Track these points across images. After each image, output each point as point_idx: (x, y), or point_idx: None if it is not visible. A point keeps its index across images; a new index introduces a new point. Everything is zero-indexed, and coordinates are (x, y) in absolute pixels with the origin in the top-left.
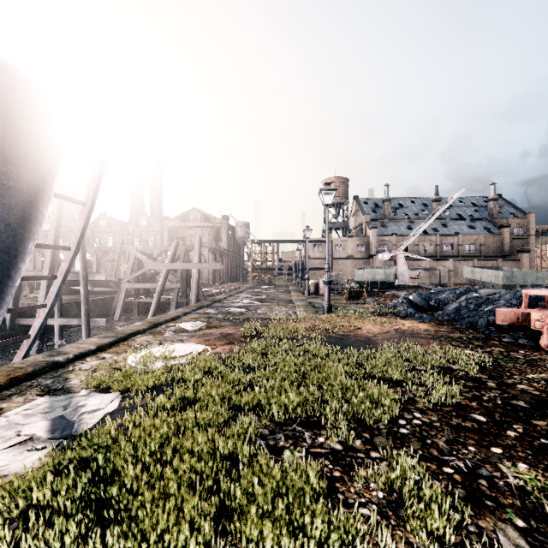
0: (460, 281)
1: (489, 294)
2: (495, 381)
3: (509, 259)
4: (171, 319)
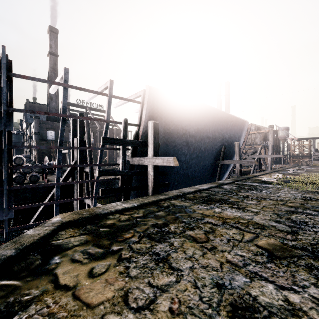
0: None
1: None
2: None
3: None
4: (269, 173)
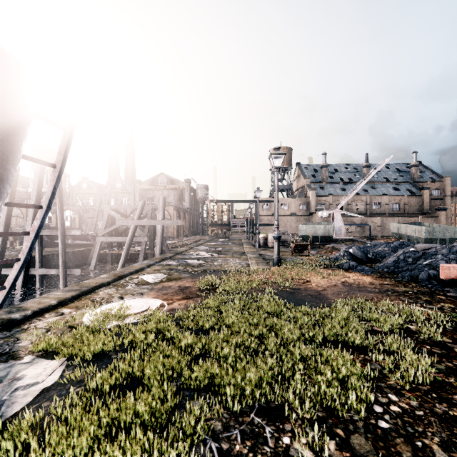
0: (387, 235)
1: (425, 248)
2: None
3: (428, 216)
4: (135, 271)
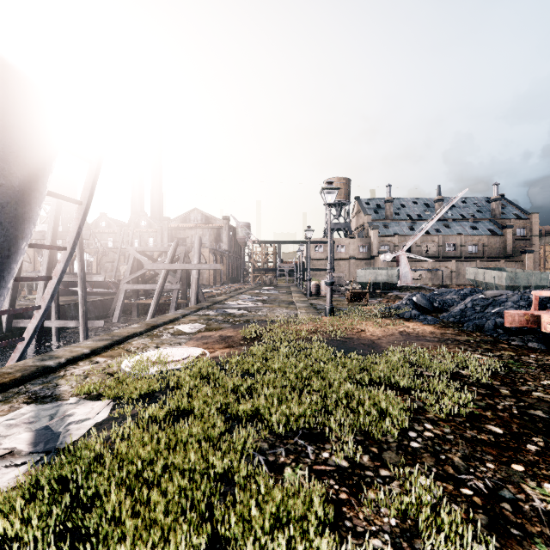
0: (462, 282)
1: (495, 295)
2: (508, 388)
3: (512, 260)
4: (170, 321)
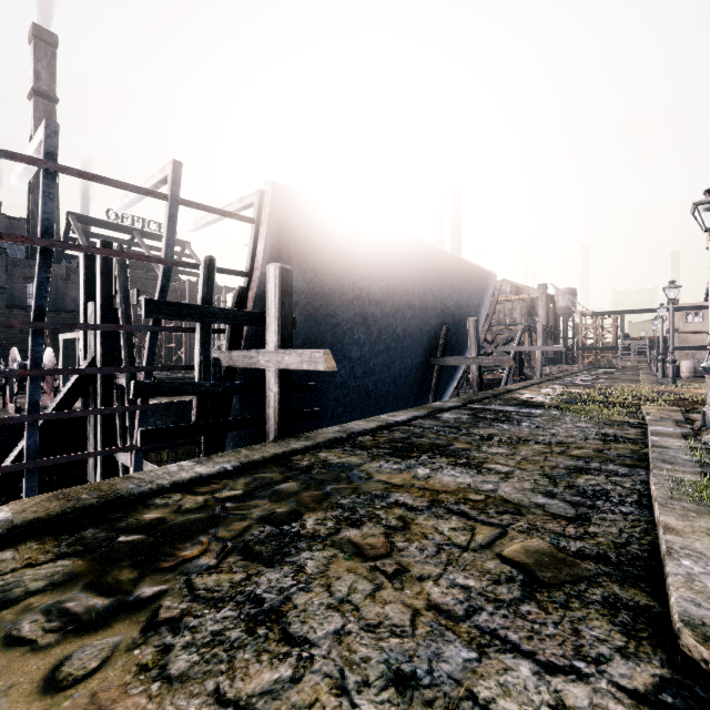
0: None
1: None
2: None
3: None
4: (537, 384)
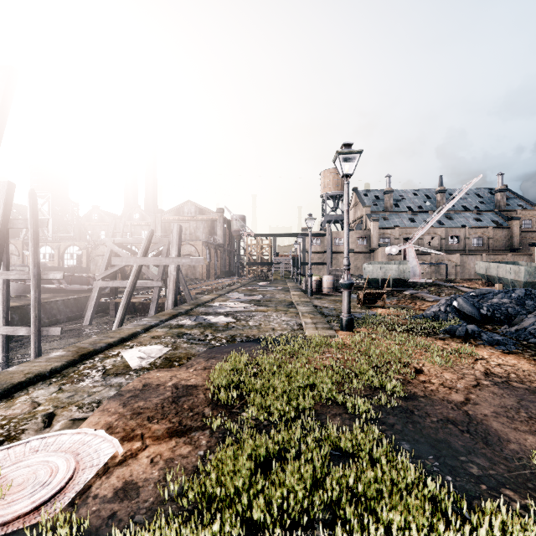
0: (467, 276)
1: None
2: None
3: (520, 253)
4: (120, 341)
